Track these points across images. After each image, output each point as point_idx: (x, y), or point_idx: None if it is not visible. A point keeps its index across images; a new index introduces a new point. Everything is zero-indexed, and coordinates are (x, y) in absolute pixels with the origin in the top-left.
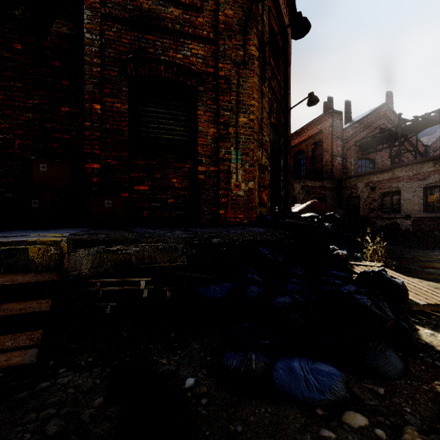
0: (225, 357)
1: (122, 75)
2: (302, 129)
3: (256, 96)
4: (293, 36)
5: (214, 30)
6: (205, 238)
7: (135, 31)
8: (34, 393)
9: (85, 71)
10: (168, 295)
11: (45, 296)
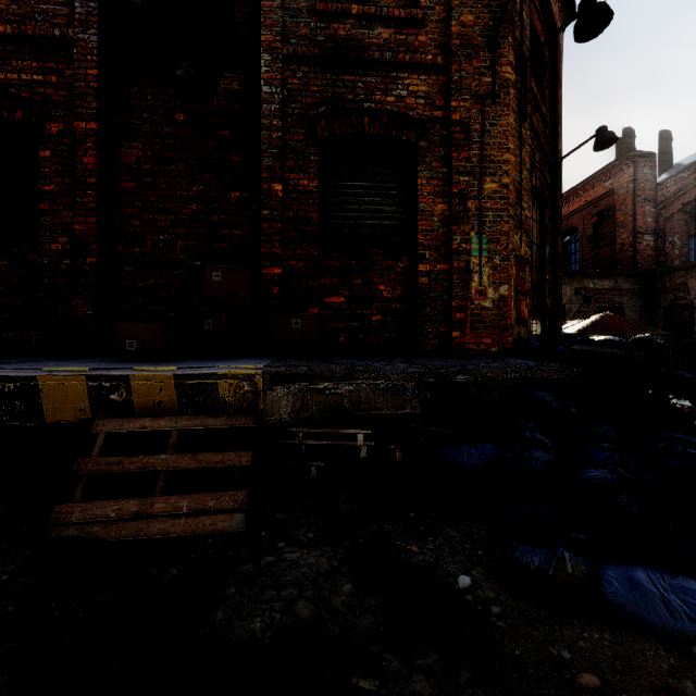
0: (518, 551)
1: (310, 138)
2: (573, 191)
3: (511, 146)
4: (577, 38)
5: (444, 51)
6: (443, 374)
7: (327, 72)
8: (260, 568)
9: (262, 139)
10: (398, 457)
11: (242, 447)
